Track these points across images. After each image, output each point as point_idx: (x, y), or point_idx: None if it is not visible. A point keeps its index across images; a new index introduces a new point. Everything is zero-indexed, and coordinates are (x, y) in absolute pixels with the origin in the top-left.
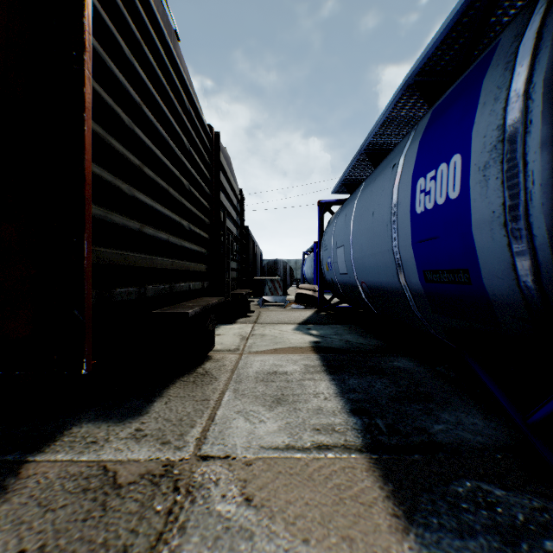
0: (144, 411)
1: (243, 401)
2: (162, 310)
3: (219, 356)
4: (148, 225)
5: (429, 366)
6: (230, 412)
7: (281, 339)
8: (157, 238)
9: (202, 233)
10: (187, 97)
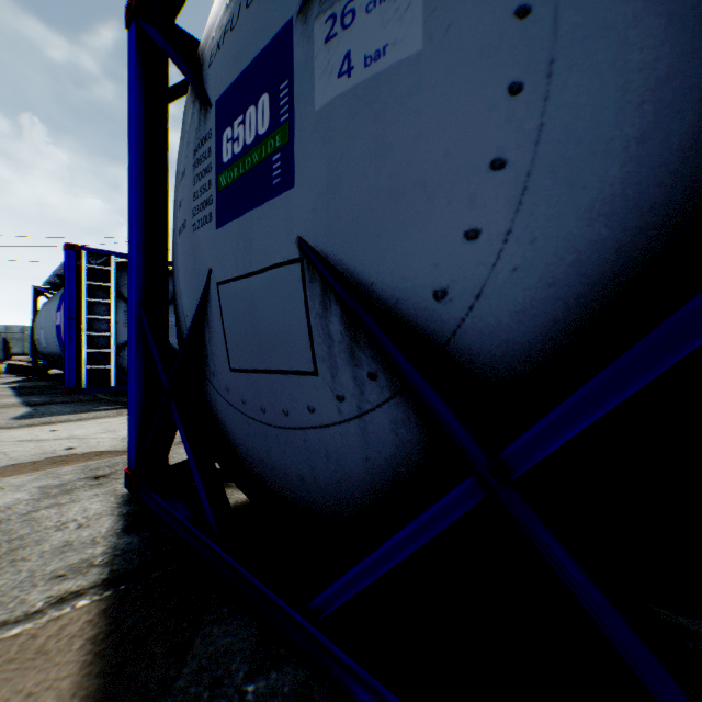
0: None
1: None
2: None
3: None
4: None
5: None
6: None
7: None
8: None
9: None
10: None
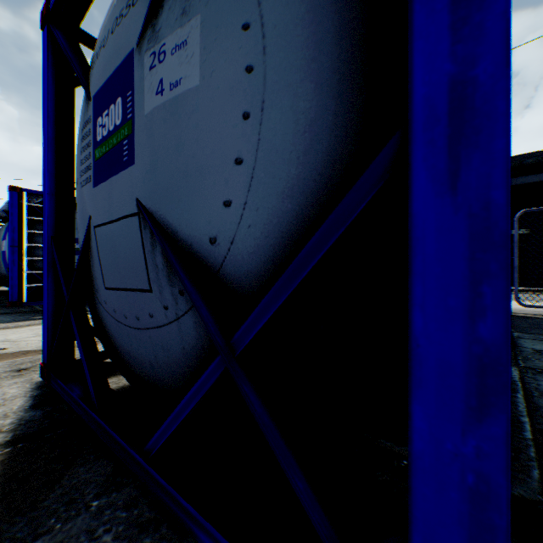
0: None
1: None
2: None
3: None
4: None
5: None
6: None
7: None
8: None
9: None
10: None
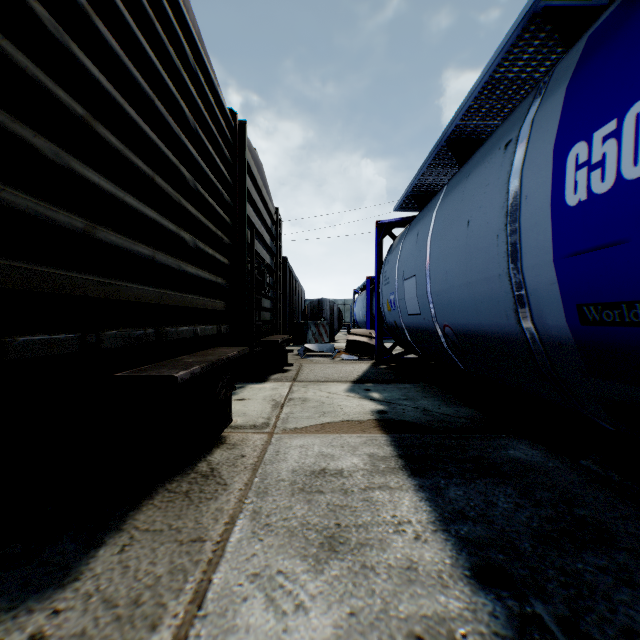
0: (73, 574)
1: (266, 543)
2: (132, 372)
3: (238, 437)
4: (109, 227)
5: (567, 459)
6: (238, 577)
7: (330, 406)
8: (129, 252)
9: (218, 256)
10: (192, 52)
